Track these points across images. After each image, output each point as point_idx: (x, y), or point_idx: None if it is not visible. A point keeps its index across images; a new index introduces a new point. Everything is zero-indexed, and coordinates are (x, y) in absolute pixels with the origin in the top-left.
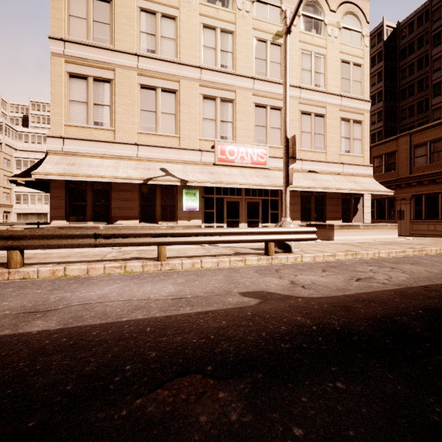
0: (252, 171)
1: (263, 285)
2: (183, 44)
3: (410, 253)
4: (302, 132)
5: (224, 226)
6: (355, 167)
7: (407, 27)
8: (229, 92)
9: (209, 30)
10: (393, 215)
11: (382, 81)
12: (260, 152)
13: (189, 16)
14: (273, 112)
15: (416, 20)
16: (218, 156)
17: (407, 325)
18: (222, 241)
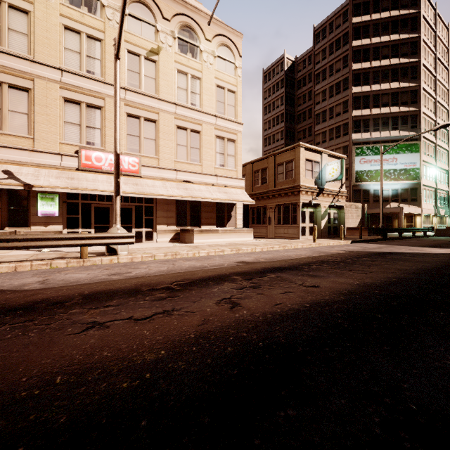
0: (121, 178)
1: (7, 284)
2: (39, 42)
3: (228, 252)
4: (178, 145)
5: (92, 232)
6: (228, 179)
7: (301, 62)
8: (97, 98)
9: (73, 33)
10: (265, 221)
11: (284, 105)
12: (131, 160)
13: (47, 14)
14: (148, 123)
15: (307, 58)
16: (82, 161)
17: (46, 302)
18: (22, 247)
